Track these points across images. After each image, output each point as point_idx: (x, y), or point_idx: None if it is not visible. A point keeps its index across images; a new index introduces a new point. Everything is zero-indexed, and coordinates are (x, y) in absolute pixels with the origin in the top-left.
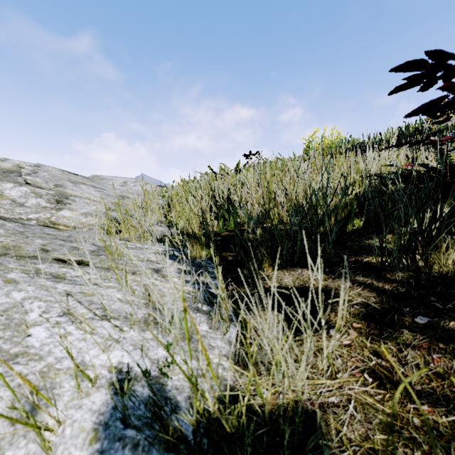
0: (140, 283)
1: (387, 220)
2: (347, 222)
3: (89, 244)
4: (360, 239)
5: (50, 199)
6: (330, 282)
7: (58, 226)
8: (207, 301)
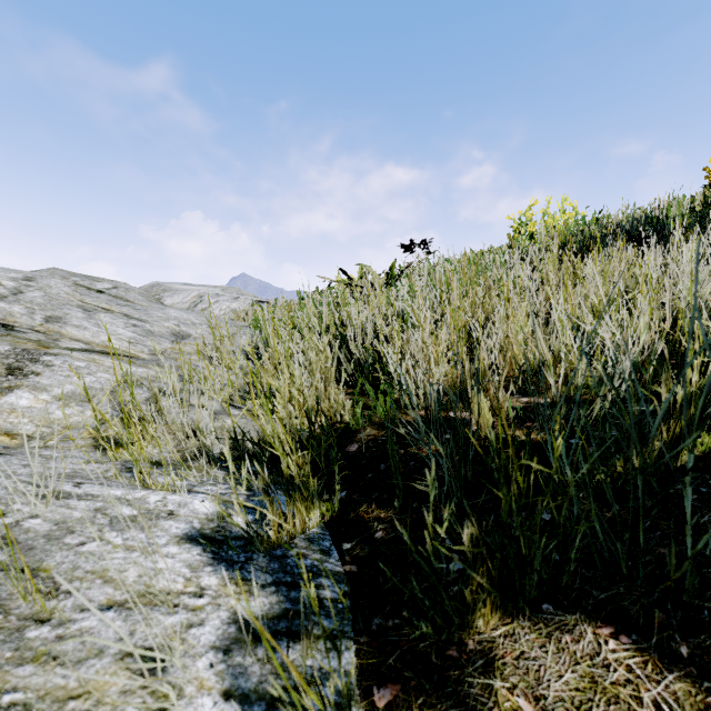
0: None
1: None
2: (680, 442)
3: None
4: None
5: None
6: None
7: None
8: None
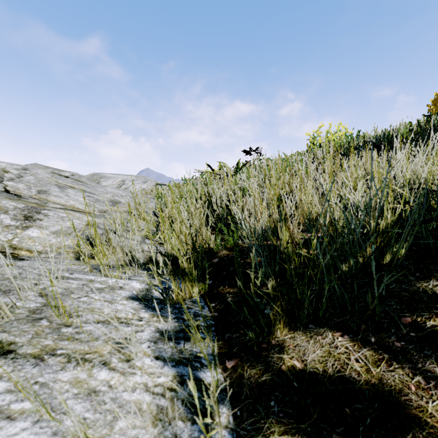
0: (83, 387)
1: (436, 245)
2: (384, 251)
3: (35, 293)
4: (408, 278)
5: (16, 215)
6: (386, 371)
7: (19, 251)
8: (193, 413)
